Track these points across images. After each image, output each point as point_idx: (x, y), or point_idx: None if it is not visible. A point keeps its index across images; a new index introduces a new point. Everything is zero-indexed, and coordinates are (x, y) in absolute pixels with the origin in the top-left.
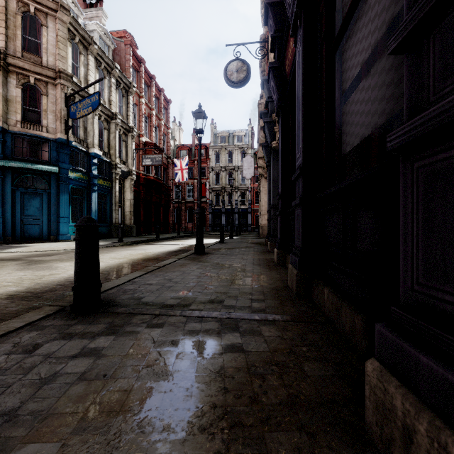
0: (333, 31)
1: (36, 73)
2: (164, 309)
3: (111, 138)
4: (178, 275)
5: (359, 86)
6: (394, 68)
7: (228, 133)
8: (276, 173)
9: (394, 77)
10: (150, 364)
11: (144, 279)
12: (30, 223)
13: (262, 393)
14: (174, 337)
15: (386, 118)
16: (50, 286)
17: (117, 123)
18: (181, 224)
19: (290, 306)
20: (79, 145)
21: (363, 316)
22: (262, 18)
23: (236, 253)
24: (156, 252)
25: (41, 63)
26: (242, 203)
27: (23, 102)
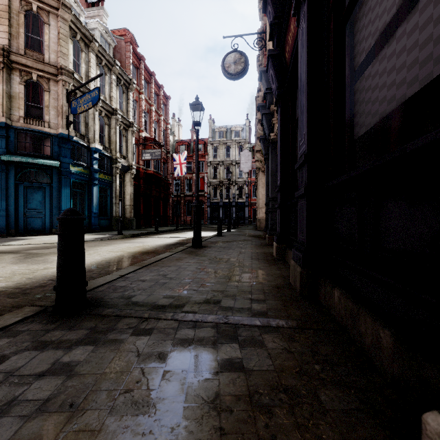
0: (343, 1)
1: (38, 70)
2: (155, 311)
3: (111, 133)
4: (173, 270)
5: (378, 56)
6: (433, 21)
7: (225, 128)
8: (274, 165)
9: (432, 33)
10: (129, 387)
11: (137, 275)
12: (32, 216)
13: (270, 438)
14: (162, 348)
15: (420, 86)
16: (41, 281)
17: (117, 119)
18: (180, 217)
19: (294, 309)
20: (80, 140)
21: (391, 329)
22: (259, 11)
23: (234, 246)
24: (154, 245)
25: (43, 60)
26: (240, 196)
27: (25, 98)
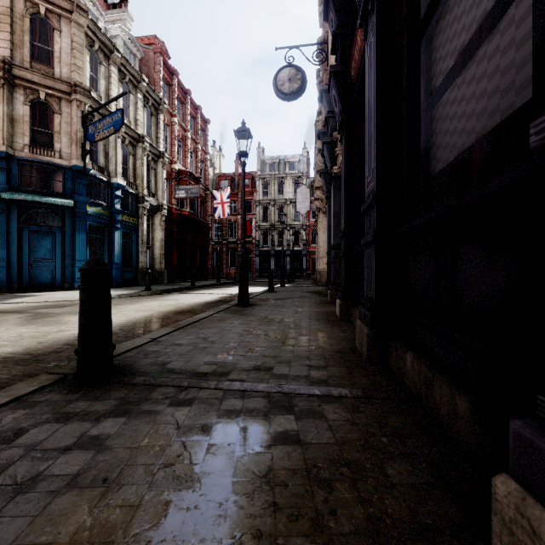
0: (418, 13)
1: (47, 87)
2: (195, 379)
3: (137, 166)
4: (215, 333)
5: (456, 80)
6: (515, 45)
7: (278, 159)
8: (338, 205)
9: (514, 58)
10: (169, 462)
11: (172, 338)
12: (40, 268)
13: (329, 513)
14: (205, 420)
15: (502, 118)
16: (55, 346)
17: (144, 148)
18: (222, 269)
19: (360, 376)
20: (98, 173)
21: (469, 395)
22: (319, 16)
23: (288, 305)
24: (190, 303)
25: (53, 75)
26: (296, 243)
27: (31, 122)
